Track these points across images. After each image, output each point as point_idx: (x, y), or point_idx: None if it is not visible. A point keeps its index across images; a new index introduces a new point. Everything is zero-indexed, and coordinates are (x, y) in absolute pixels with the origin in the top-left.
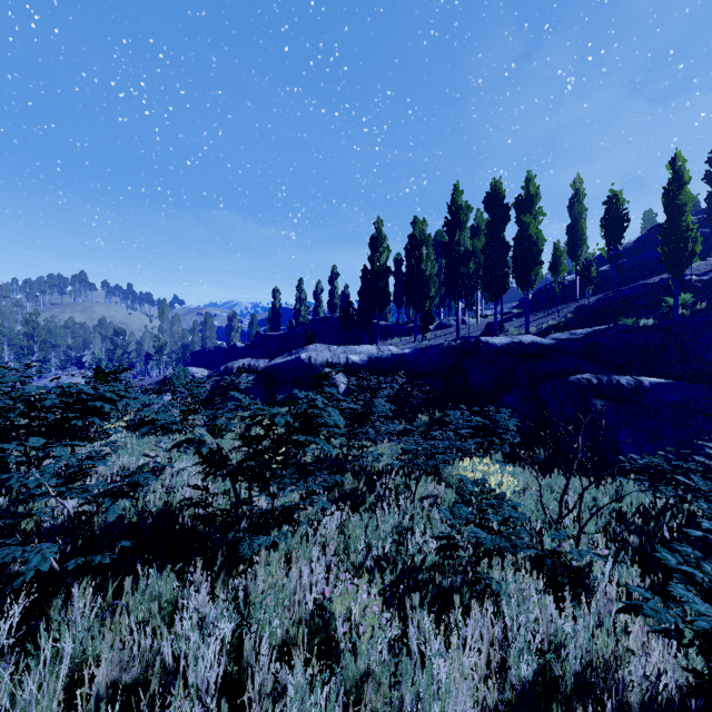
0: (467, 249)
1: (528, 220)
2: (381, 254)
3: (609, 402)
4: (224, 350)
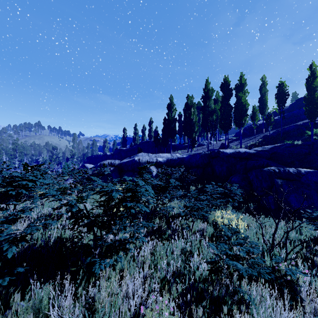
0: (212, 109)
1: (241, 95)
2: (172, 112)
3: (284, 180)
4: (101, 156)
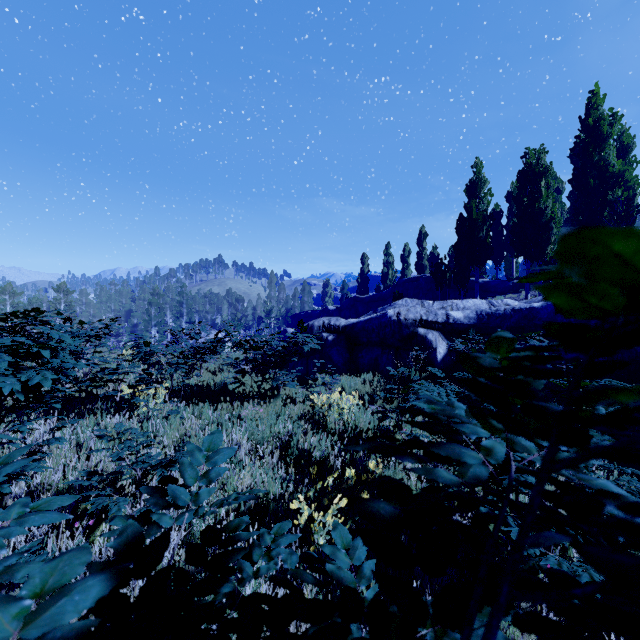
0: (614, 171)
1: None
2: (480, 200)
3: None
4: (317, 313)
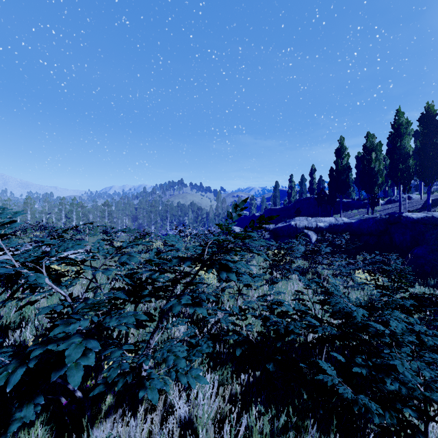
0: (407, 151)
1: None
2: (342, 158)
3: None
4: (248, 217)
